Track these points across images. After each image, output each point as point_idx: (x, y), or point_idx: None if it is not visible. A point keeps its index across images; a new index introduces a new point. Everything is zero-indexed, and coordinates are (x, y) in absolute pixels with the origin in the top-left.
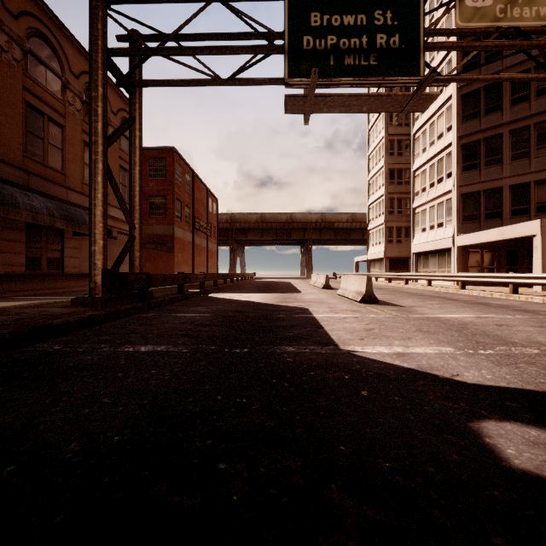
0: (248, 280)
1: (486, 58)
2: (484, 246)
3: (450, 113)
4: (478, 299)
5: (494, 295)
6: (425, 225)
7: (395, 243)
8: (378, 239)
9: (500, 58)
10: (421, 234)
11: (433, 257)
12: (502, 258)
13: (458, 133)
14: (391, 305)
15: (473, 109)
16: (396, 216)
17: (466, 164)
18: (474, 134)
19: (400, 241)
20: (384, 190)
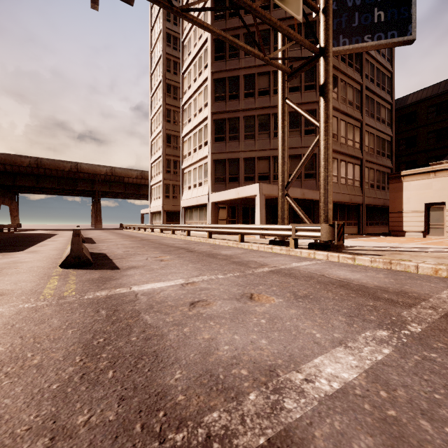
0: (0, 232)
1: (230, 55)
2: (229, 203)
3: (207, 92)
4: (214, 248)
5: (229, 243)
6: (190, 184)
7: (171, 198)
8: (158, 194)
9: (224, 8)
10: (188, 191)
11: (196, 211)
12: (240, 213)
13: (212, 109)
14: (102, 269)
15: (222, 93)
16: (172, 175)
17: (217, 136)
18: (222, 113)
19: (176, 197)
20: (162, 151)
